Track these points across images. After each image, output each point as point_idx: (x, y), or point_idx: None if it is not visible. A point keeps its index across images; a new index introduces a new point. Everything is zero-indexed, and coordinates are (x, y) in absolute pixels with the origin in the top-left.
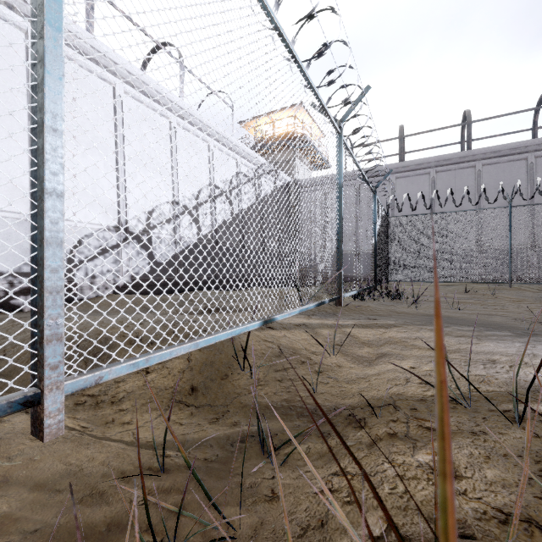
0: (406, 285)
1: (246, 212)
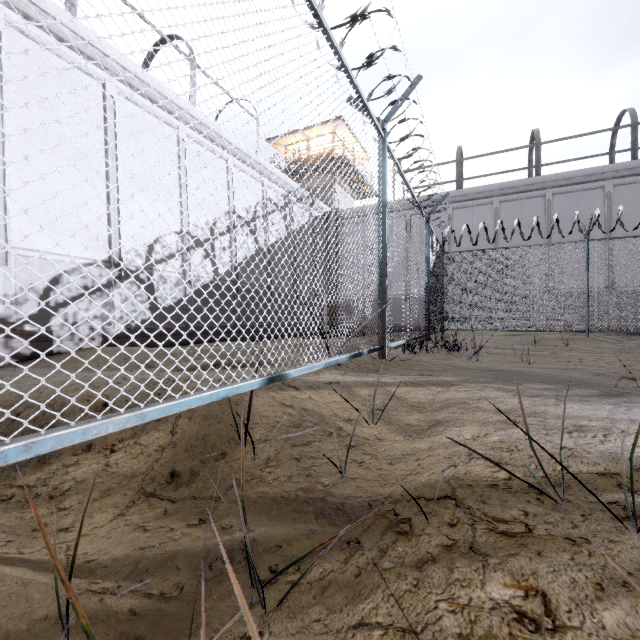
0: (465, 336)
1: (274, 246)
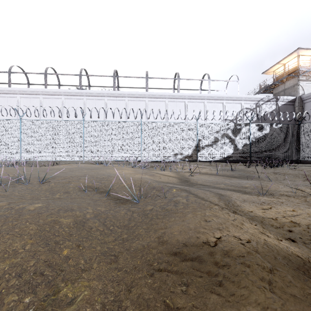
0: None
1: None
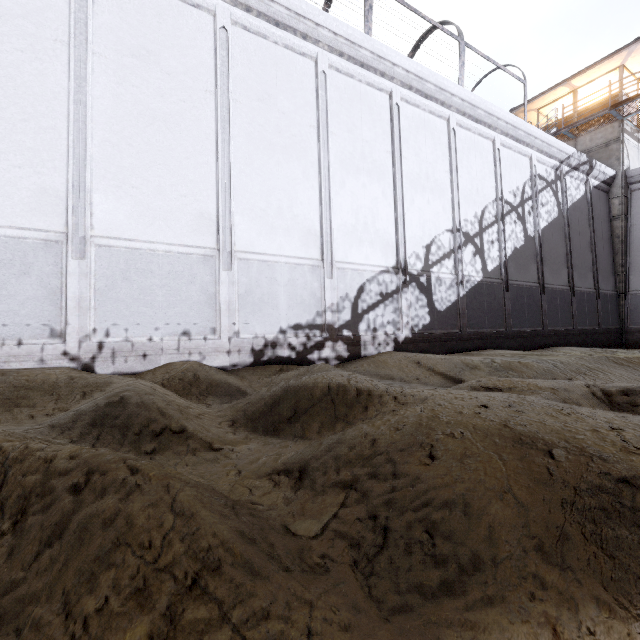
0: None
1: (544, 232)
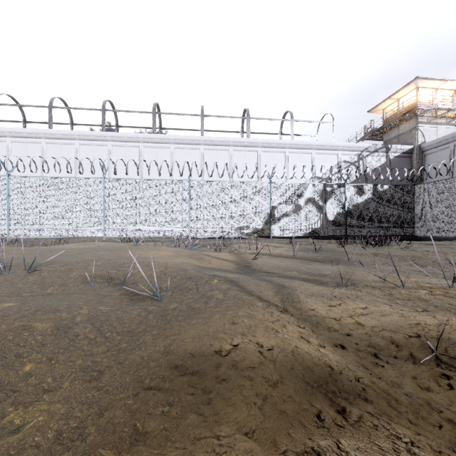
0: None
1: None
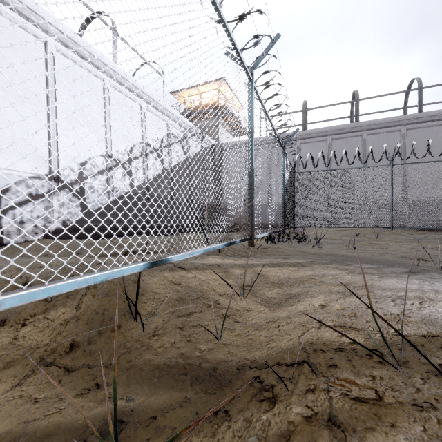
0: (308, 231)
1: (175, 168)
